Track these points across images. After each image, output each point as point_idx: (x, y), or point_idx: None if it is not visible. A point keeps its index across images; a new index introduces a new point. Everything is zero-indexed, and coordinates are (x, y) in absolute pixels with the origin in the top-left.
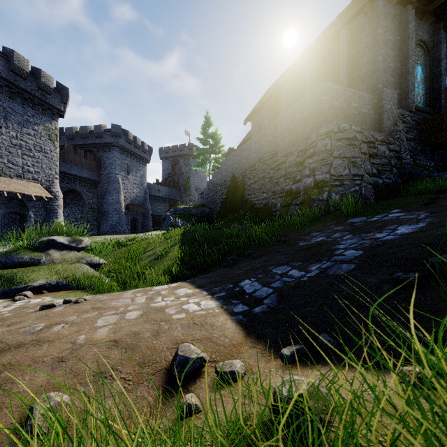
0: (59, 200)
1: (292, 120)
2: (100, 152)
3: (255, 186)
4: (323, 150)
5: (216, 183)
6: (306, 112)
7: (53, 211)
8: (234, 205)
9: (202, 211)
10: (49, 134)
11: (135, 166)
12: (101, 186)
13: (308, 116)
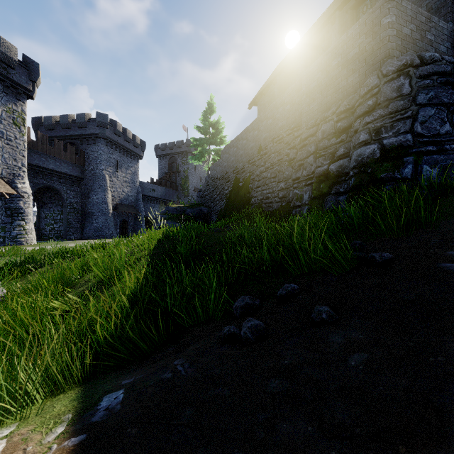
0: (26, 198)
1: (326, 71)
2: (83, 145)
3: (267, 175)
4: (394, 97)
5: (215, 177)
6: (351, 53)
7: (18, 211)
8: (238, 201)
9: (199, 211)
10: (13, 117)
11: (126, 162)
12: (85, 183)
13: (355, 58)
